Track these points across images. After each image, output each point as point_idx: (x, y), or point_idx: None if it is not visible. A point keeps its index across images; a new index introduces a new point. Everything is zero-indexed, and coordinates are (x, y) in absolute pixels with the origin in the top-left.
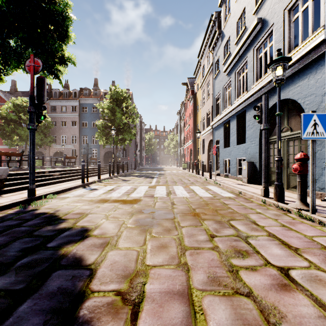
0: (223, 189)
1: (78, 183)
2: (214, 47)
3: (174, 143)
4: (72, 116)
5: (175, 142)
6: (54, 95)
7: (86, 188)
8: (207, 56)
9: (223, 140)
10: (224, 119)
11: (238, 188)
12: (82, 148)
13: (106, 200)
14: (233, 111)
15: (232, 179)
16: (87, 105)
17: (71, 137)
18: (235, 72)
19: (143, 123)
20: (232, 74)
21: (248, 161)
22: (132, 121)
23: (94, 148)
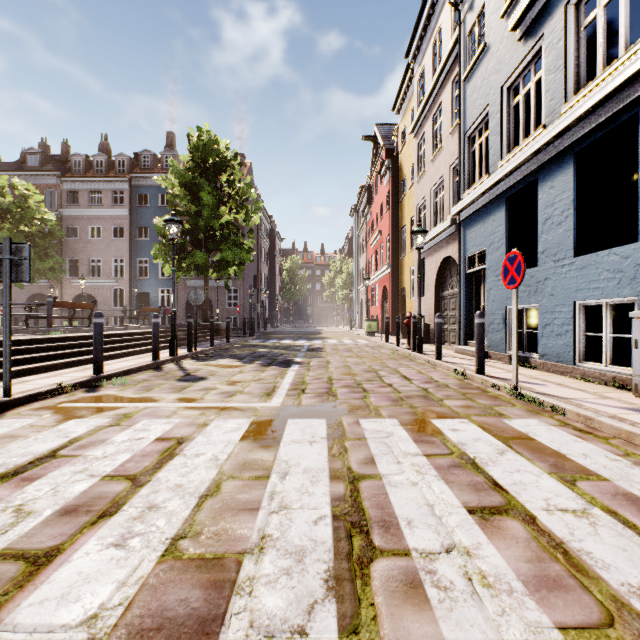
0: (626, 453)
1: None
2: None
3: (344, 278)
4: (114, 214)
5: (347, 276)
6: (75, 167)
7: None
8: (432, 44)
9: (505, 248)
10: (510, 183)
11: None
12: (135, 287)
13: None
14: (556, 142)
15: (555, 375)
16: (148, 189)
17: (112, 262)
18: (566, 5)
19: (277, 233)
20: (550, 19)
21: None
22: (245, 220)
23: (164, 288)
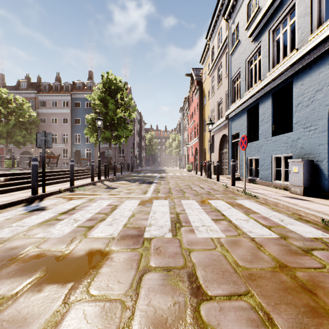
0: (272, 208)
1: (27, 194)
2: (230, 13)
3: (176, 143)
4: (63, 112)
5: (178, 142)
6: (44, 89)
7: (30, 205)
8: (217, 34)
9: (246, 132)
10: (248, 103)
11: (310, 210)
12: (74, 148)
13: (9, 258)
14: (265, 88)
15: (264, 186)
16: (80, 99)
17: (62, 136)
18: (269, 30)
19: (143, 121)
20: (263, 35)
21: (305, 159)
22: (129, 116)
23: (88, 148)
